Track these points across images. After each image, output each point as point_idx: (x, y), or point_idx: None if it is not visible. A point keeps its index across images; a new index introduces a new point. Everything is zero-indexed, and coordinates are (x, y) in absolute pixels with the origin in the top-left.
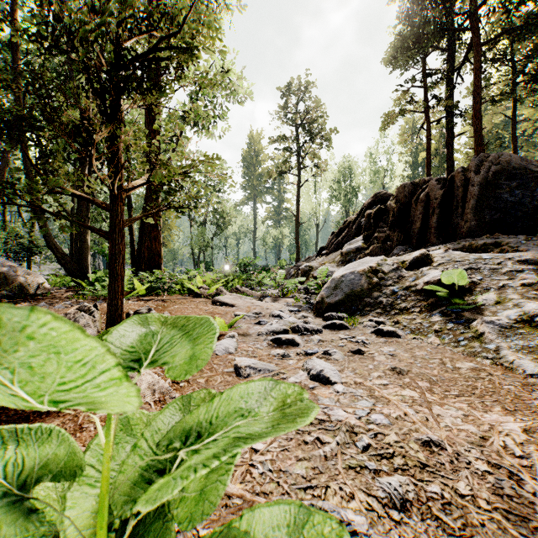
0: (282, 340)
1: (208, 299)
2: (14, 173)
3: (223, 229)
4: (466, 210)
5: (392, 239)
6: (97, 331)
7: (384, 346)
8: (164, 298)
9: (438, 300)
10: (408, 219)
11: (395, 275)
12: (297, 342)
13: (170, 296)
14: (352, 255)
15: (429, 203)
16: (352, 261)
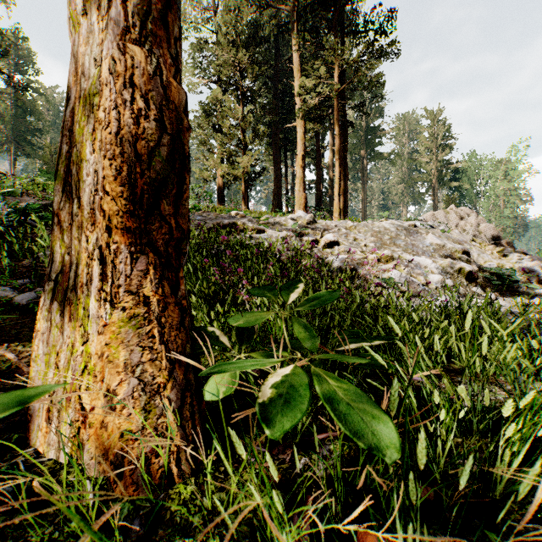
0: None
1: None
2: None
3: None
4: None
5: None
6: None
7: None
8: None
9: None
10: None
11: None
12: None
13: None
14: None
15: None
16: None
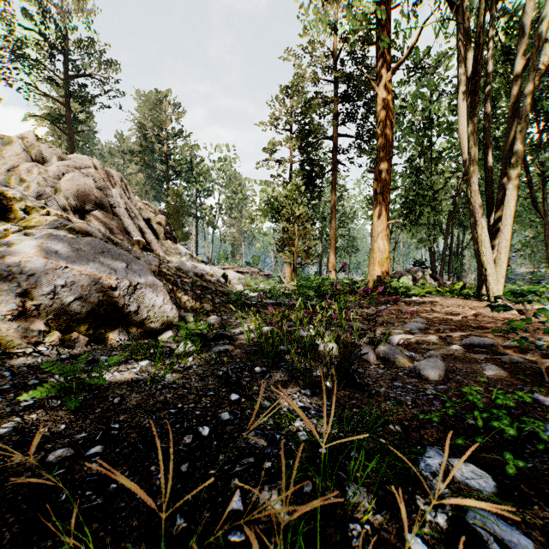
0: None
1: None
2: None
3: None
4: None
5: None
6: None
7: None
8: None
9: None
10: None
11: None
12: None
13: None
14: None
15: None
16: None
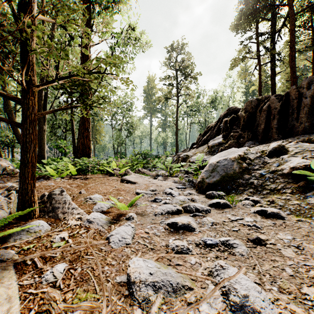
0: (178, 225)
1: (118, 178)
2: (2, 97)
3: (131, 132)
4: (301, 115)
5: (243, 137)
6: (10, 212)
7: (278, 232)
8: (89, 176)
9: (307, 183)
10: (254, 123)
11: (259, 161)
12: (192, 227)
13: (94, 175)
14: (216, 148)
15: (270, 111)
16: (216, 152)
